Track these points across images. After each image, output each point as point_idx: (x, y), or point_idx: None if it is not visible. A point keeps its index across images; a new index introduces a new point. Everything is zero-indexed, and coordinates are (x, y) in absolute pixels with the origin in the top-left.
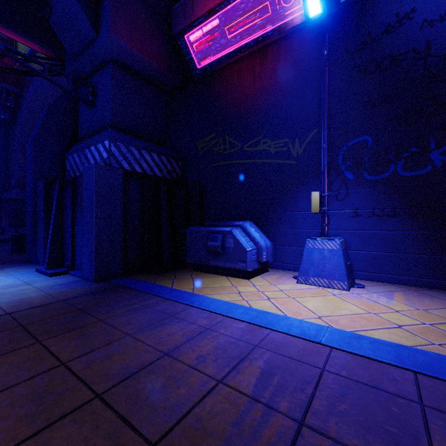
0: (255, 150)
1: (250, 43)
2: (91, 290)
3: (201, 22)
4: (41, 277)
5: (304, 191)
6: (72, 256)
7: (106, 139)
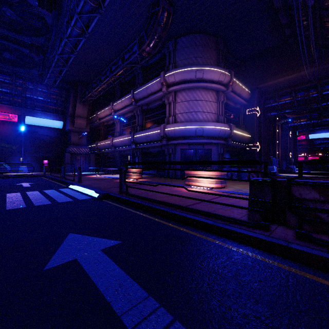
0: (1, 145)
1: None
2: None
3: None
4: None
5: (16, 156)
6: None
7: None
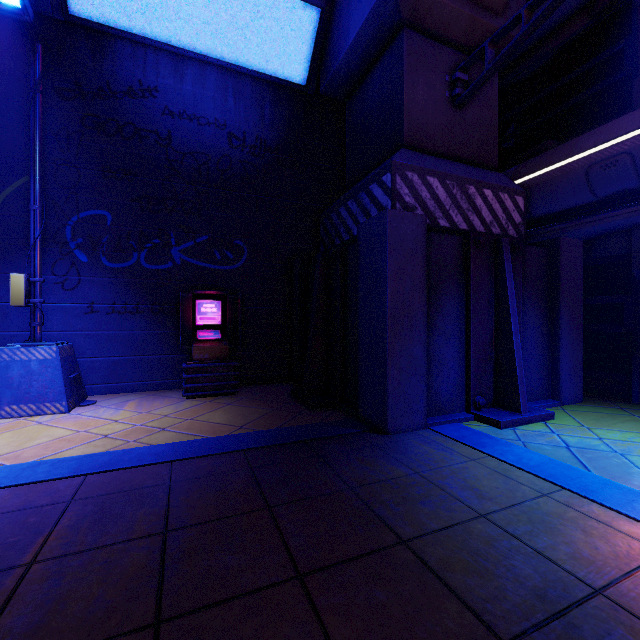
0: None
1: None
2: None
3: None
4: None
5: (6, 271)
6: None
7: None
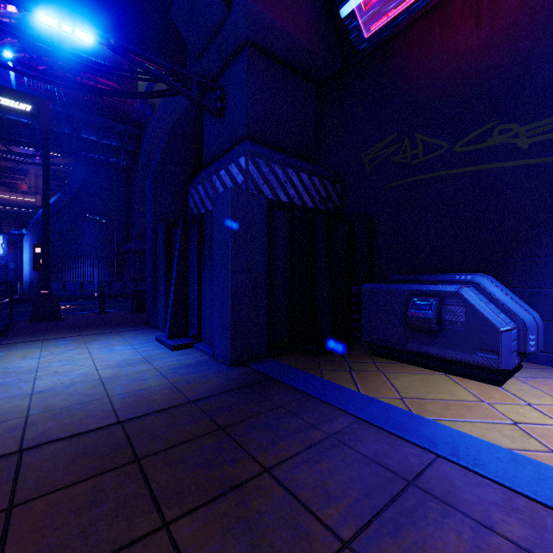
0: (480, 149)
1: None
2: (229, 382)
3: None
4: (162, 351)
5: None
6: (197, 323)
7: (242, 155)
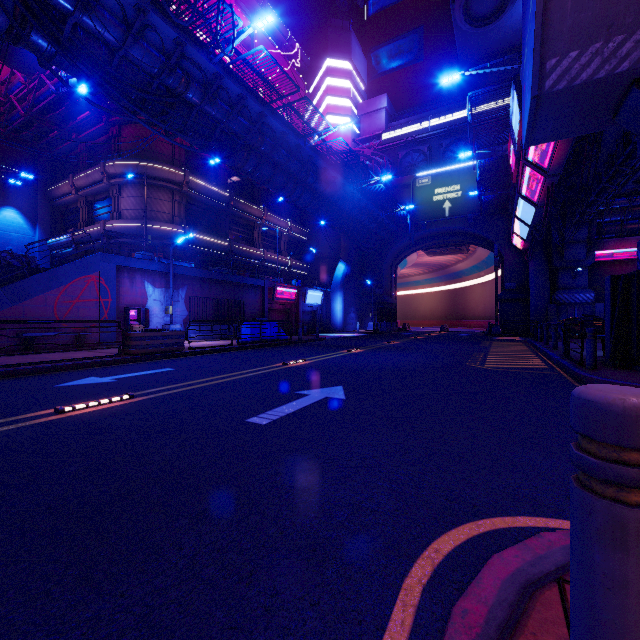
0: None
1: (622, 259)
2: None
3: (605, 250)
4: None
5: None
6: None
7: (592, 293)
